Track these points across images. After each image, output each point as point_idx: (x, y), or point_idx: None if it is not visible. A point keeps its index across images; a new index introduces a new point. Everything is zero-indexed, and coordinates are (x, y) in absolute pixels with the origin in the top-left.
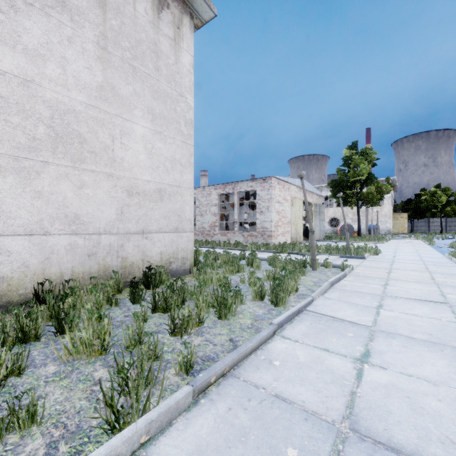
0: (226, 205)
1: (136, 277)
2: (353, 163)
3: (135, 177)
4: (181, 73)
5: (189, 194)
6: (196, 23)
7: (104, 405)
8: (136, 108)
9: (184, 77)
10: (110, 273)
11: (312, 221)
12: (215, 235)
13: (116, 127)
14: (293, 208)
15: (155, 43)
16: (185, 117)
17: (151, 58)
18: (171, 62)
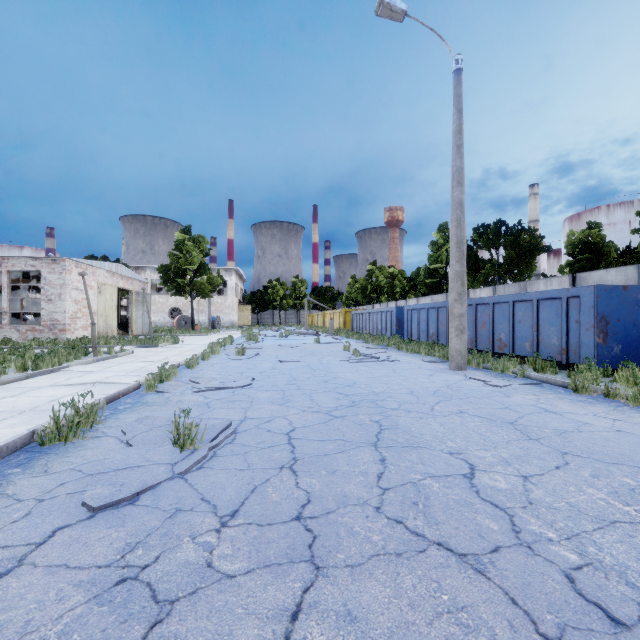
0: None
1: None
2: (186, 249)
3: None
4: None
5: None
6: None
7: None
8: None
9: None
10: None
11: (133, 313)
12: None
13: None
14: (101, 296)
15: None
16: None
17: None
18: None
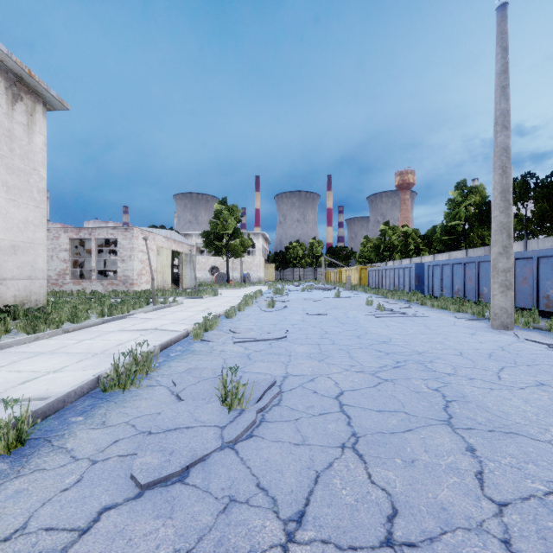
0: (81, 250)
1: None
2: (223, 217)
3: None
4: (34, 151)
5: (42, 248)
6: (48, 107)
7: (31, 328)
8: None
9: (37, 154)
10: None
11: (182, 270)
12: (66, 284)
13: None
14: (159, 257)
15: (10, 129)
16: (38, 187)
17: (6, 142)
18: (24, 143)
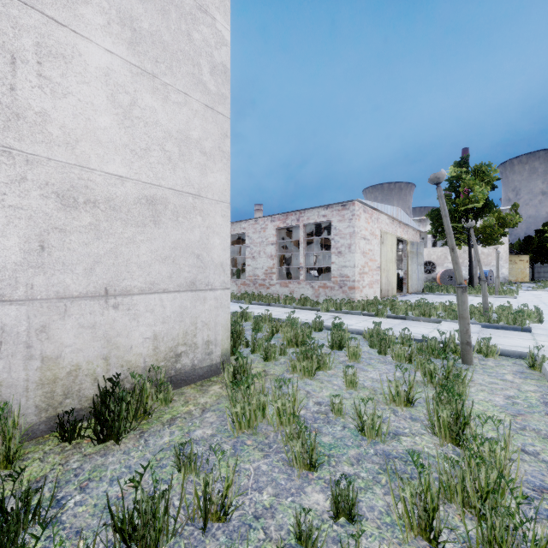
0: (287, 244)
1: (86, 400)
2: (463, 185)
3: (84, 165)
4: None
5: (221, 213)
6: None
7: None
8: (86, 3)
9: None
10: (1, 403)
11: (407, 266)
12: (272, 286)
13: (23, 31)
14: (383, 247)
15: None
16: (212, 58)
17: None
18: None
